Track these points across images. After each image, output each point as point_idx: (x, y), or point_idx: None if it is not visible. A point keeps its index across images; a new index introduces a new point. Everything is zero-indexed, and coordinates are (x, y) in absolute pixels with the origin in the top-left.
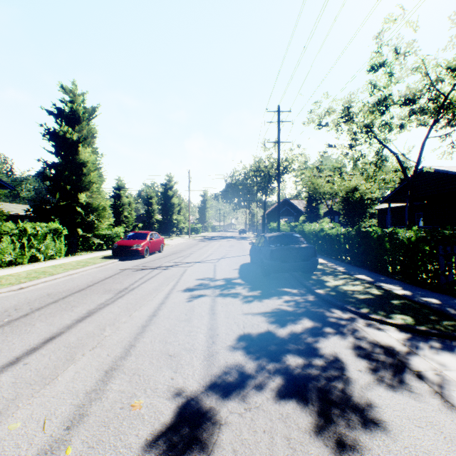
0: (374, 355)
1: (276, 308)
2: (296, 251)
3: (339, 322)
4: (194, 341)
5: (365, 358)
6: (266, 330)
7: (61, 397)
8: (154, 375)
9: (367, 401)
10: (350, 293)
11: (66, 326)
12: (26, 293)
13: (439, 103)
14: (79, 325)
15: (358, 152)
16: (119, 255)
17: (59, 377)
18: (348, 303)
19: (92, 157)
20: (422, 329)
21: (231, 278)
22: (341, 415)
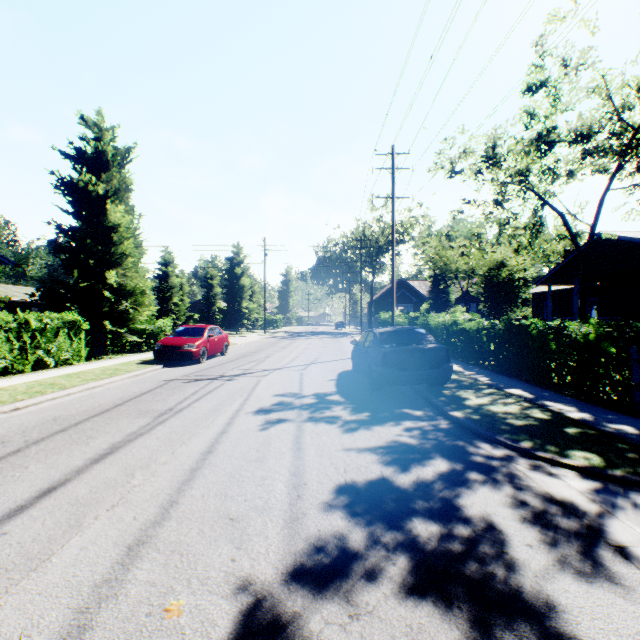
0: (549, 519)
1: (393, 440)
2: (421, 355)
3: (489, 463)
4: (270, 495)
5: (536, 524)
6: (379, 476)
7: (53, 595)
8: (204, 554)
9: (547, 601)
10: (501, 416)
11: (75, 470)
12: (23, 416)
13: (626, 140)
14: (95, 469)
15: (506, 211)
16: (163, 359)
17: (54, 558)
18: (500, 432)
19: (125, 219)
20: (619, 475)
21: (325, 393)
22: (508, 628)
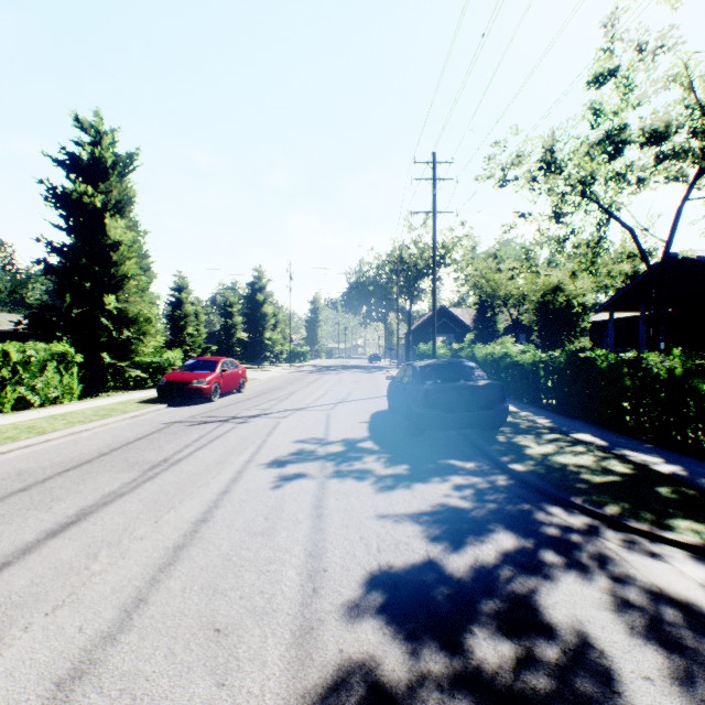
0: (667, 630)
1: (440, 502)
2: (470, 393)
3: (568, 537)
4: (275, 588)
5: (651, 639)
6: (424, 557)
7: None
8: (167, 698)
9: None
10: (573, 470)
11: (21, 548)
12: None
13: None
14: (48, 546)
15: (565, 226)
16: (168, 397)
17: None
18: (575, 492)
19: (126, 236)
20: None
21: (355, 439)
22: None
